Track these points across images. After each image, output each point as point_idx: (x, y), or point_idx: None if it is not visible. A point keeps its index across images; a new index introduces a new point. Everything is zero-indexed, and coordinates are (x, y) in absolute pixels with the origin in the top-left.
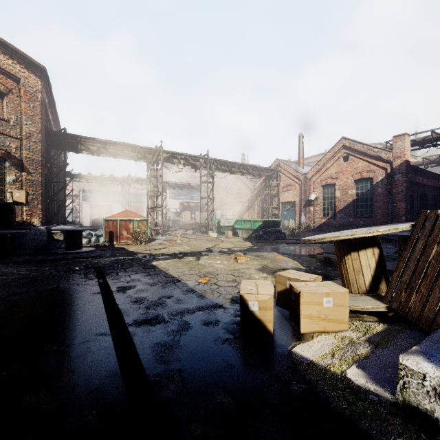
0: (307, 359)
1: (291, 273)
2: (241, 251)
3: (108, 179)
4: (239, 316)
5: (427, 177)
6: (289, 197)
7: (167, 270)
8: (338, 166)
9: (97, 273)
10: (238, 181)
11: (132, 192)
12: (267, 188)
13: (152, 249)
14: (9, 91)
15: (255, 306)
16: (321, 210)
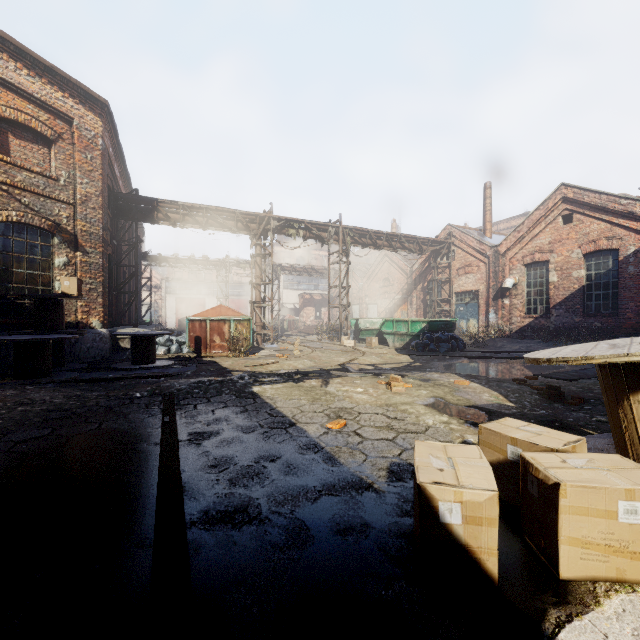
0: None
1: (514, 426)
2: (395, 370)
3: (198, 261)
4: (409, 515)
5: None
6: (468, 284)
7: (274, 402)
8: (554, 231)
9: (166, 404)
10: (386, 261)
11: (232, 281)
12: (433, 271)
13: (256, 364)
14: (59, 136)
15: (454, 513)
16: (523, 304)
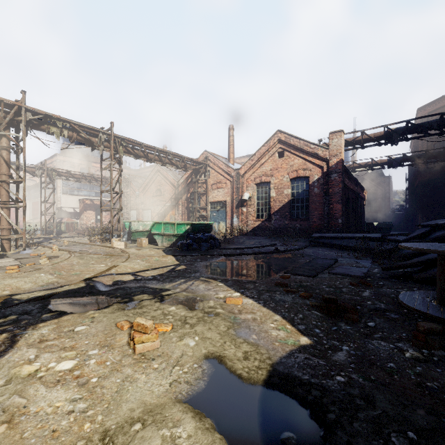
0: None
1: None
2: (157, 279)
3: None
4: None
5: (350, 180)
6: (219, 196)
7: None
8: (273, 162)
9: None
10: (158, 176)
11: None
12: (194, 185)
13: None
14: None
15: None
16: (255, 212)
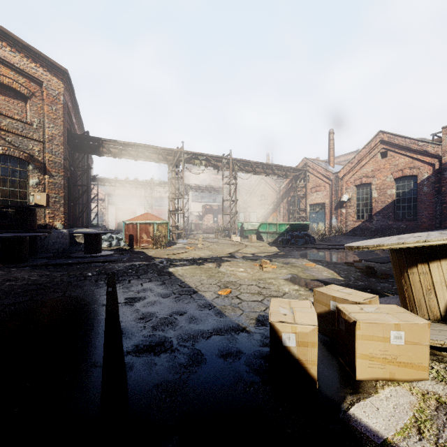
0: (378, 436)
1: (335, 289)
2: (266, 257)
3: (131, 182)
4: (267, 346)
5: None
6: (318, 199)
7: (184, 278)
8: (375, 163)
9: (109, 280)
10: (262, 183)
11: (155, 196)
12: (294, 189)
13: (172, 253)
14: (33, 94)
15: (291, 340)
16: (355, 212)
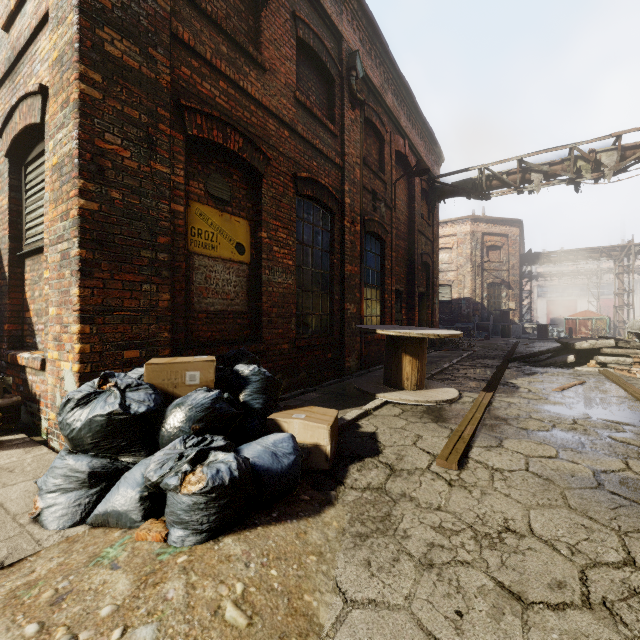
0: None
1: None
2: None
3: (569, 274)
4: None
5: None
6: None
7: None
8: None
9: None
10: None
11: (608, 281)
12: None
13: None
14: (503, 244)
15: None
16: None
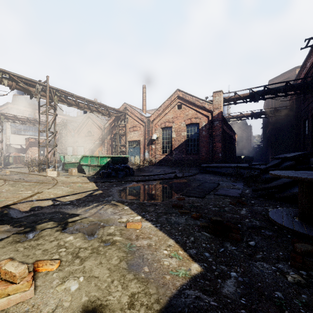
0: None
1: None
2: (73, 204)
3: None
4: None
5: (227, 126)
6: (135, 137)
7: None
8: (174, 112)
9: None
10: (89, 121)
11: None
12: (116, 128)
13: None
14: None
15: None
16: (161, 148)
